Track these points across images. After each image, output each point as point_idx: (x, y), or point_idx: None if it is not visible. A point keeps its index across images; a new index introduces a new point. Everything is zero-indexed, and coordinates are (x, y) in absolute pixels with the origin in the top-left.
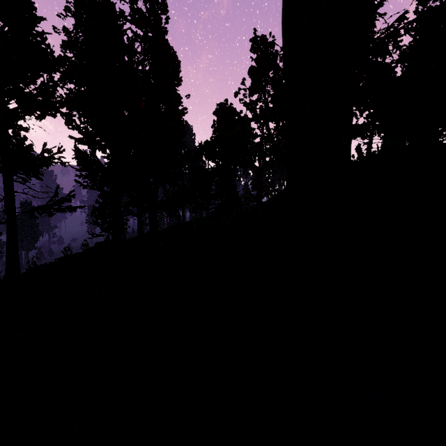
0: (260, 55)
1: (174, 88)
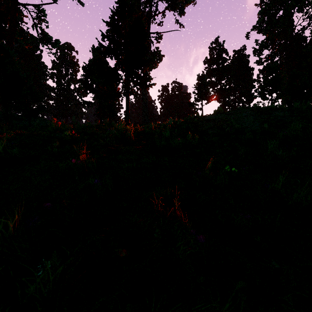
0: None
1: None
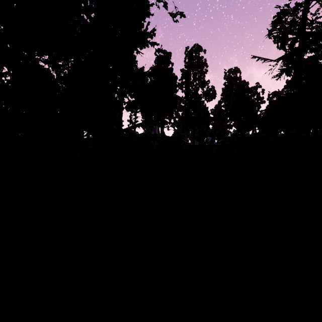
0: None
1: None
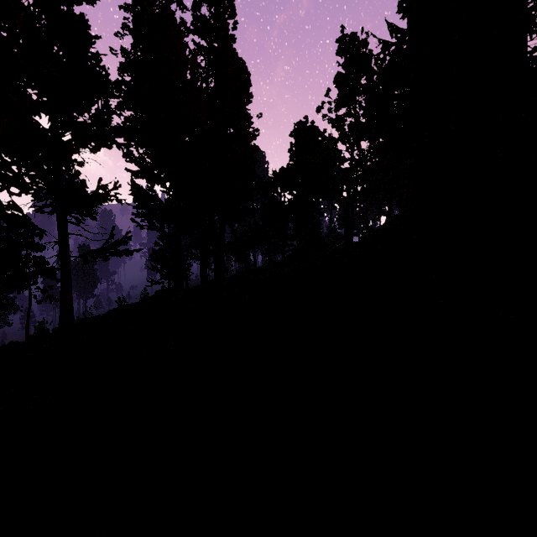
0: (349, 58)
1: (243, 107)
